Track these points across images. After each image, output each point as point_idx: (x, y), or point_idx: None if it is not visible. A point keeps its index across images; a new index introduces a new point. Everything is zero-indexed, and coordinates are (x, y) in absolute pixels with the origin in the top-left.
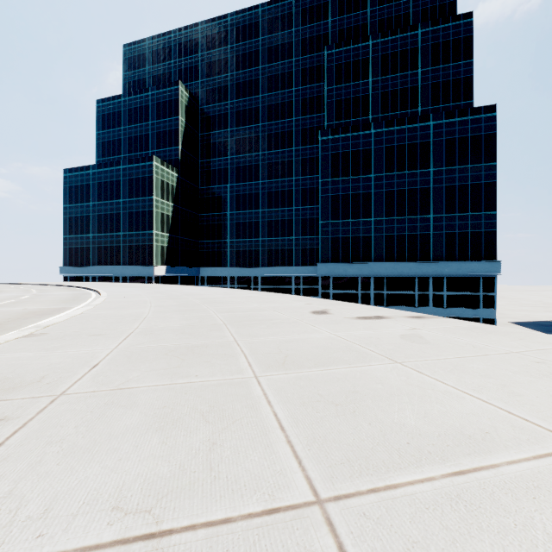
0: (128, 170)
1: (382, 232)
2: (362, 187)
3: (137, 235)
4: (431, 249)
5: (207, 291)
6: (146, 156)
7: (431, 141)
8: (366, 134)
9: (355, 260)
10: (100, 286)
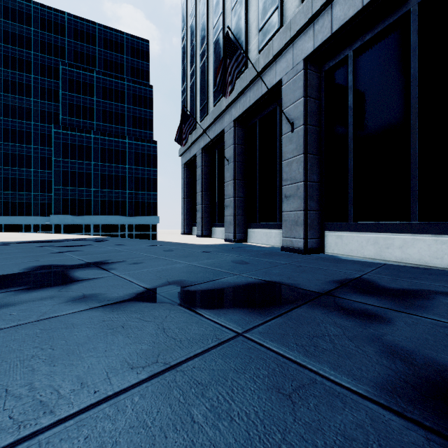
0: None
1: (99, 197)
2: (86, 168)
3: None
4: (127, 209)
5: None
6: None
7: (127, 150)
8: (88, 136)
9: (81, 213)
10: None
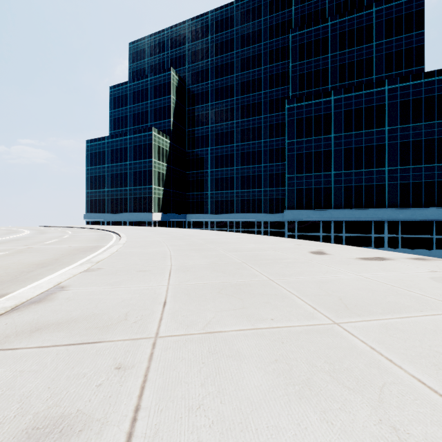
0: (133, 139)
1: (341, 183)
2: (323, 146)
3: (140, 189)
4: (386, 197)
5: (201, 233)
6: (146, 127)
7: (386, 103)
8: (326, 100)
9: (317, 207)
10: (115, 229)
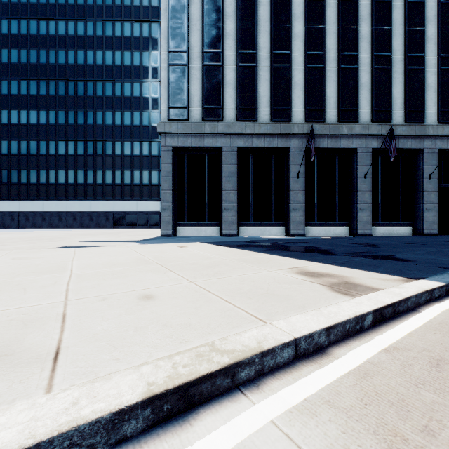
0: None
1: None
2: None
3: None
4: None
5: None
6: None
7: None
8: None
9: None
10: None
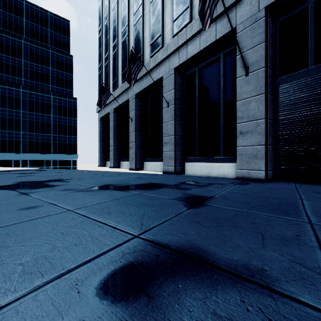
0: None
1: (27, 139)
2: (15, 116)
3: None
4: (52, 149)
5: None
6: None
7: (52, 103)
8: (17, 90)
9: (10, 151)
10: None
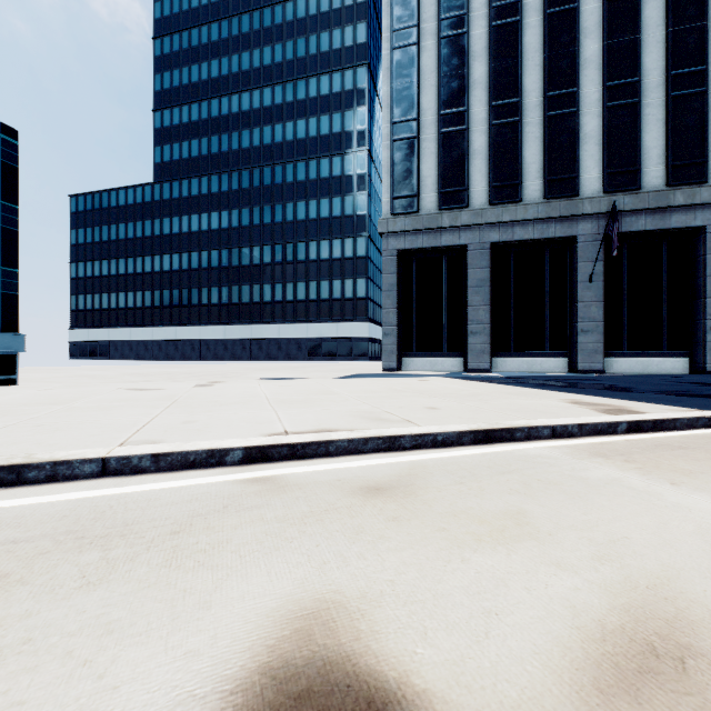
0: None
1: None
2: None
3: None
4: None
5: None
6: None
7: None
8: None
9: None
10: None
